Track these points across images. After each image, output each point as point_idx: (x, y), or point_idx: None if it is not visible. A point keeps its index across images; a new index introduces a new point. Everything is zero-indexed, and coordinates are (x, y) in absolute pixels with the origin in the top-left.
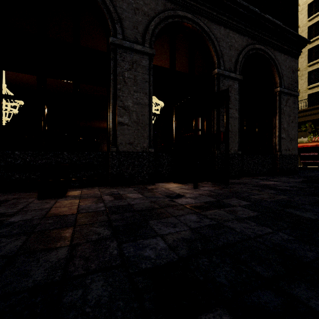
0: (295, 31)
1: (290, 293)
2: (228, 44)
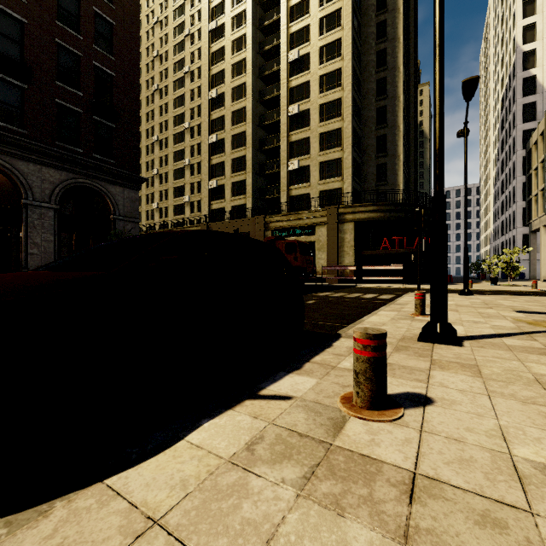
0: (136, 168)
1: None
2: (40, 178)
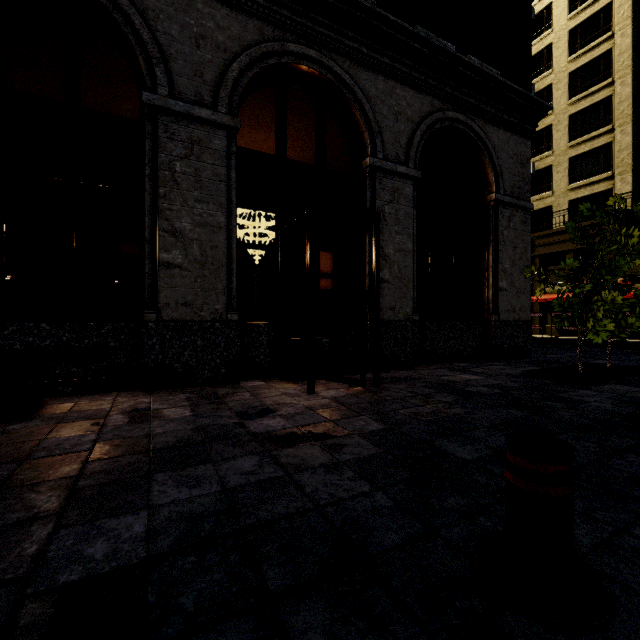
0: (527, 87)
1: (285, 621)
2: (393, 109)
